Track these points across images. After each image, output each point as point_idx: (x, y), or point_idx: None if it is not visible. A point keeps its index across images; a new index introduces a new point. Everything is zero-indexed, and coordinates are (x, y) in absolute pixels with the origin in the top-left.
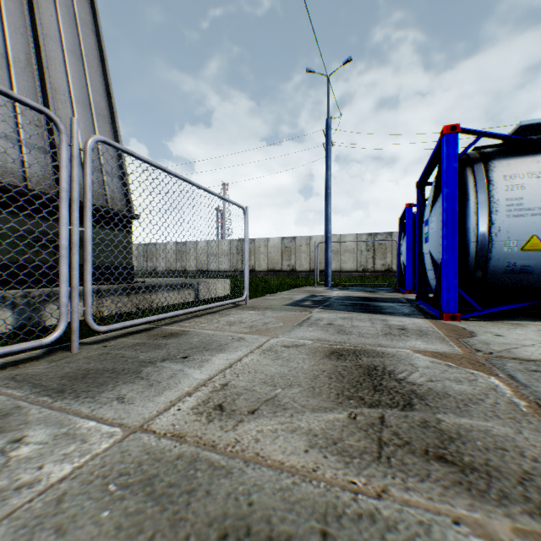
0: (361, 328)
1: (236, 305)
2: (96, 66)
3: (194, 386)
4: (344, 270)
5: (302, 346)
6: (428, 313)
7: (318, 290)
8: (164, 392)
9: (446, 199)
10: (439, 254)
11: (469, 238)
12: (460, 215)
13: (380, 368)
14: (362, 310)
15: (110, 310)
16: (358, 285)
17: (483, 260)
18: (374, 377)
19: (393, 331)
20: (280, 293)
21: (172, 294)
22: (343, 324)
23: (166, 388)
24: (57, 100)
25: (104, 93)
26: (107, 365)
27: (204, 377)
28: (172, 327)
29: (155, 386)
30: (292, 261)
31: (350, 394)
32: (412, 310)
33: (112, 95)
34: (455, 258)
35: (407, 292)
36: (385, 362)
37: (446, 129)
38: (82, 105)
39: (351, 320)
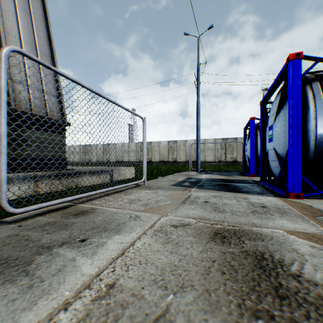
0: (231, 206)
1: (137, 185)
2: (41, 20)
3: (77, 288)
4: (207, 161)
5: (187, 225)
6: (274, 192)
7: (192, 174)
8: (38, 301)
9: (292, 108)
10: (282, 149)
11: (309, 137)
12: (302, 120)
13: (267, 255)
14: (226, 189)
15: (45, 190)
16: (217, 170)
17: (320, 154)
18: (267, 271)
19: (257, 209)
20: (167, 176)
21: (94, 178)
22: (216, 201)
23: (44, 292)
24: (9, 40)
25: (46, 39)
26: (5, 252)
27: (92, 271)
28: (85, 205)
29: (34, 288)
30: (175, 155)
31: (253, 304)
32: (261, 189)
33: (52, 40)
34: (298, 152)
35: (251, 175)
36: (268, 246)
37: (292, 56)
38: (29, 45)
39: (221, 198)
